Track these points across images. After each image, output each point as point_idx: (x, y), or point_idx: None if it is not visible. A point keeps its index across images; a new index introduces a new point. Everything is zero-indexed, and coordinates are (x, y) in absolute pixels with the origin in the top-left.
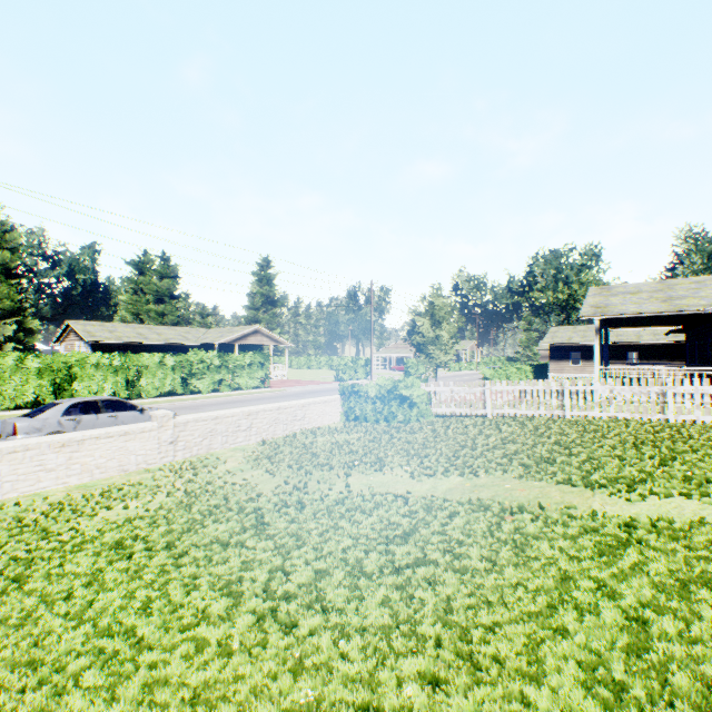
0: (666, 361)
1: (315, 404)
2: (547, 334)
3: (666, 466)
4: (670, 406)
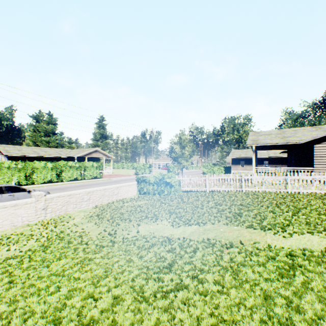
0: (279, 165)
1: (124, 186)
2: (230, 153)
3: (295, 216)
4: (289, 185)
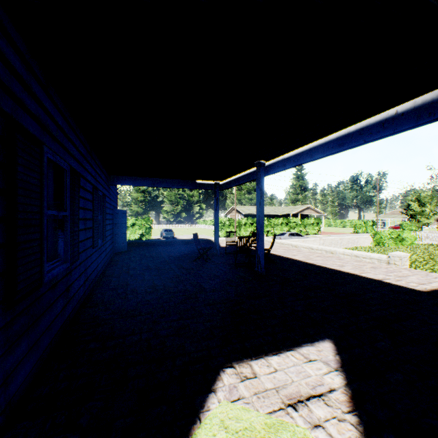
0: None
1: (361, 238)
2: None
3: None
4: None
